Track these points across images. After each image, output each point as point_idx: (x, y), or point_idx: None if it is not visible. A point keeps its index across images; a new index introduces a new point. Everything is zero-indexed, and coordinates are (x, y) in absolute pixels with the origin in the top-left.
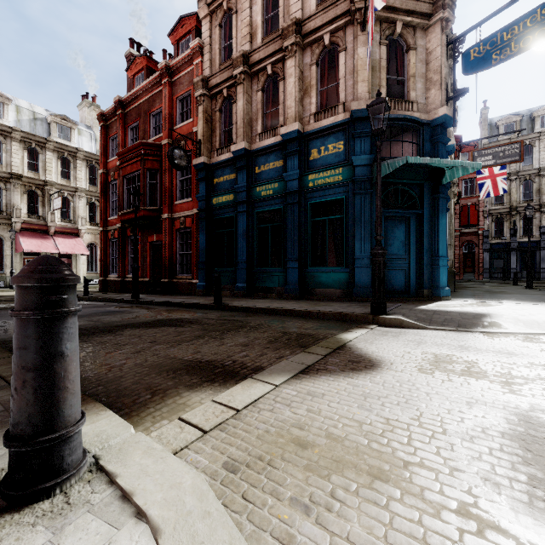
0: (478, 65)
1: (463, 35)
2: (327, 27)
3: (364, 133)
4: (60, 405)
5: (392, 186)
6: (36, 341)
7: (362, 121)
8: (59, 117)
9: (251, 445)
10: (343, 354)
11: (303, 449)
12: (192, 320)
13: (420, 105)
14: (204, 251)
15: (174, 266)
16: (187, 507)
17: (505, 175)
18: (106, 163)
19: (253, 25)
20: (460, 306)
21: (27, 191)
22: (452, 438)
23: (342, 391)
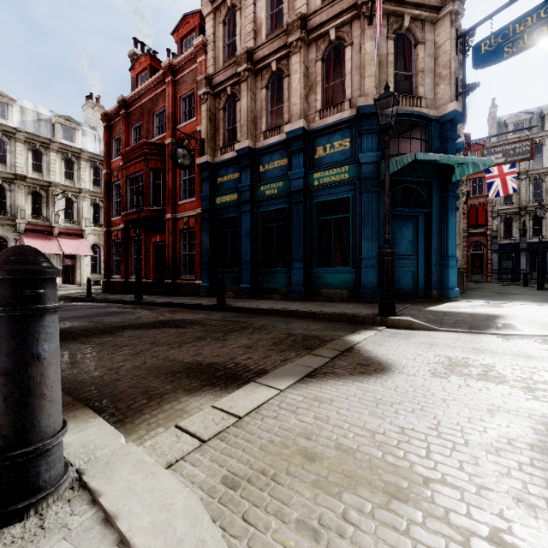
0: (489, 59)
1: (474, 28)
2: (333, 22)
3: (371, 129)
4: (35, 415)
5: (399, 184)
6: (7, 342)
7: (369, 117)
8: (63, 118)
9: (253, 457)
10: (351, 357)
11: (311, 462)
12: (195, 321)
13: (428, 100)
14: (208, 252)
15: (178, 266)
16: (178, 535)
17: (515, 174)
18: (110, 164)
19: (257, 21)
20: (471, 308)
21: (31, 192)
22: (476, 451)
23: (352, 396)
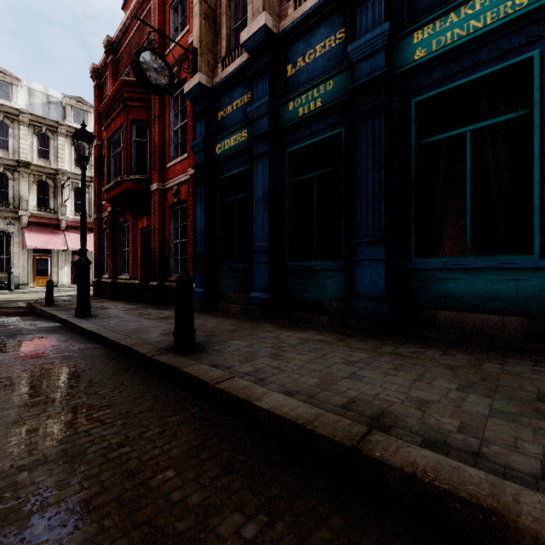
0: None
1: None
2: None
3: None
4: None
5: None
6: None
7: None
8: (74, 100)
9: None
10: None
11: None
12: None
13: None
14: (203, 236)
15: (167, 261)
16: None
17: None
18: (101, 133)
19: None
20: None
21: (37, 181)
22: None
23: None
